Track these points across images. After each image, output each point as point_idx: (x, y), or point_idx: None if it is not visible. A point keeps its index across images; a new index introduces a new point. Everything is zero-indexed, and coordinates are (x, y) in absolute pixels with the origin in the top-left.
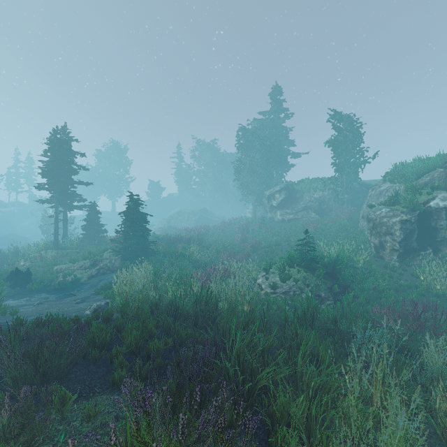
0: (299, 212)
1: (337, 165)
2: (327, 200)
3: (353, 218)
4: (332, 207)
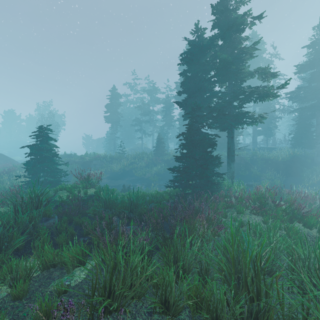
0: None
1: None
2: None
3: None
4: None
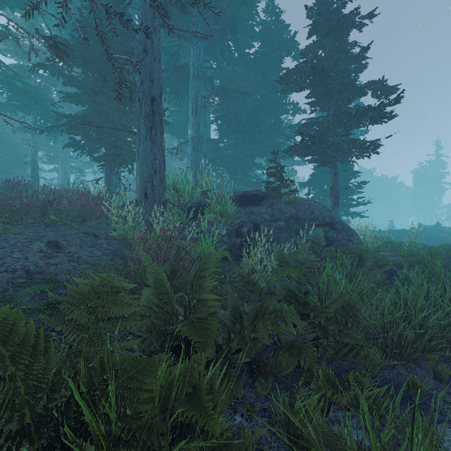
0: None
1: None
2: None
3: None
4: None
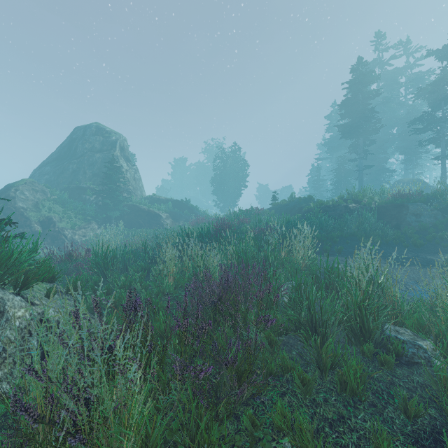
0: None
1: None
2: None
3: None
4: None
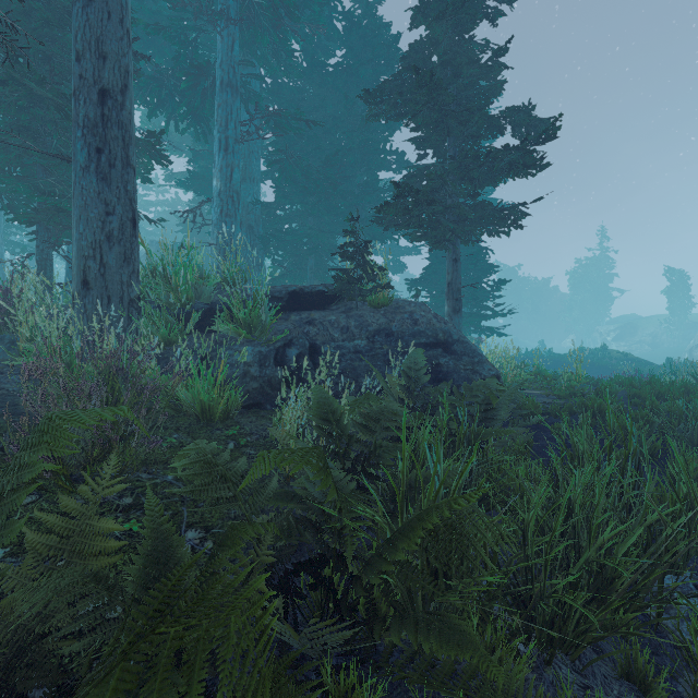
0: (633, 345)
1: (669, 309)
2: (659, 336)
3: (682, 351)
4: (664, 341)
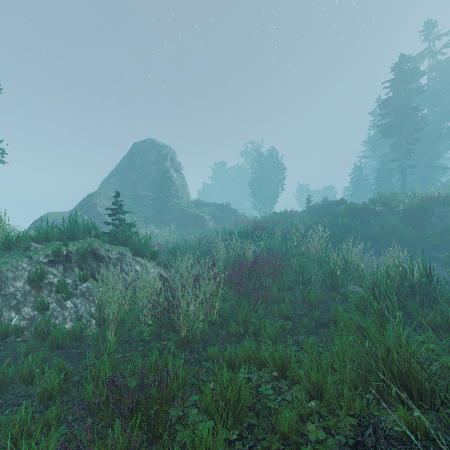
0: None
1: None
2: None
3: None
4: None
